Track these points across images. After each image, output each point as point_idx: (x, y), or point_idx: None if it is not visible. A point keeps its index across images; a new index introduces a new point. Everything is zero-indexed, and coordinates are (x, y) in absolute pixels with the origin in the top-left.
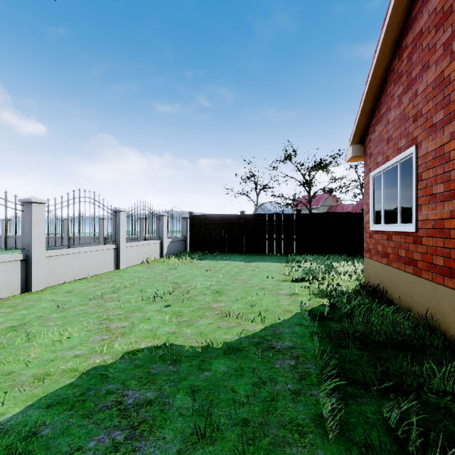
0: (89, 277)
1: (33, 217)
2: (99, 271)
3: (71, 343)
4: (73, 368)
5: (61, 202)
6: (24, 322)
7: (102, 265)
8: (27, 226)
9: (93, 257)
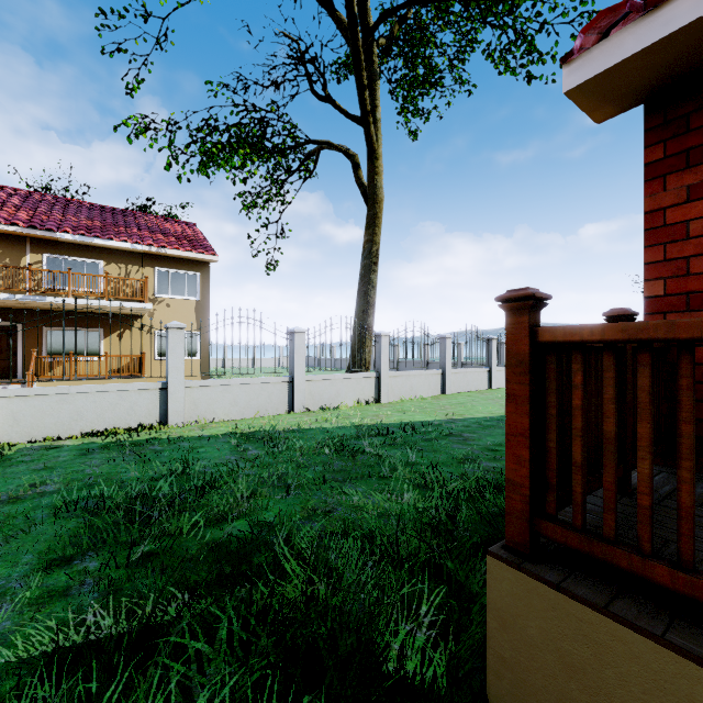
0: (473, 391)
1: (446, 347)
2: (477, 388)
3: (494, 409)
4: (502, 414)
5: (457, 335)
6: (461, 402)
7: (479, 384)
8: (442, 352)
9: (474, 376)
